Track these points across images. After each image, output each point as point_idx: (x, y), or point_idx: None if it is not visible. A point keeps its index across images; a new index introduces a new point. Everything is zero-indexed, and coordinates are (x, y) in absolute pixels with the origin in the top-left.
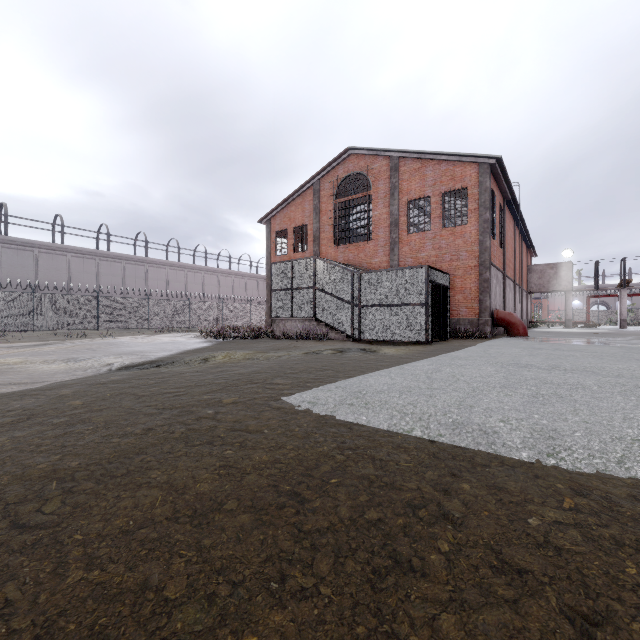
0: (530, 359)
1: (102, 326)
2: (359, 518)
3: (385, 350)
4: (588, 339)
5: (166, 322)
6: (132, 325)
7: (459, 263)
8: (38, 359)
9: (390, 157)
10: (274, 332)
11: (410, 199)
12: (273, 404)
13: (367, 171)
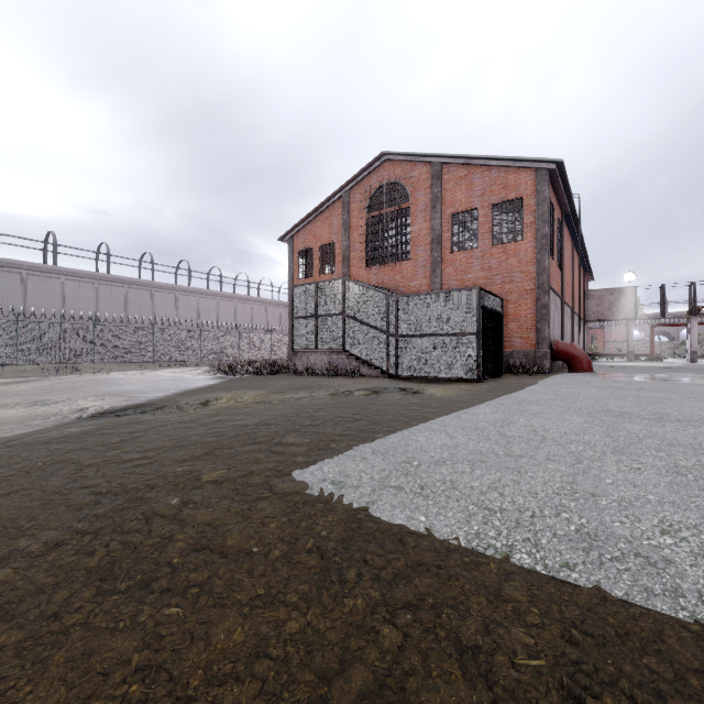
0: (619, 403)
1: (99, 359)
2: None
3: (430, 390)
4: (666, 375)
5: (174, 355)
6: (134, 358)
7: (512, 286)
8: None
9: (431, 163)
10: (296, 367)
11: (455, 212)
12: (277, 485)
13: (404, 180)
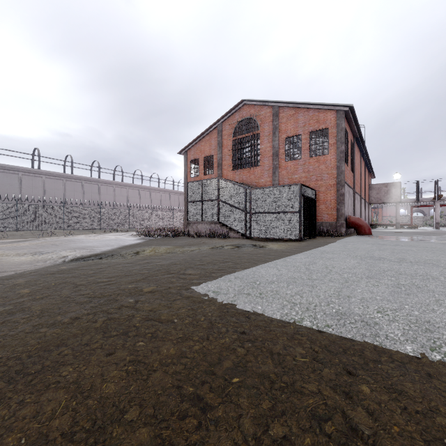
0: (380, 253)
1: (67, 227)
2: (264, 436)
3: (270, 246)
4: (416, 237)
5: (113, 224)
6: (88, 227)
7: (322, 182)
8: (12, 252)
9: (272, 106)
10: (189, 232)
11: (287, 136)
12: (184, 293)
13: (256, 116)
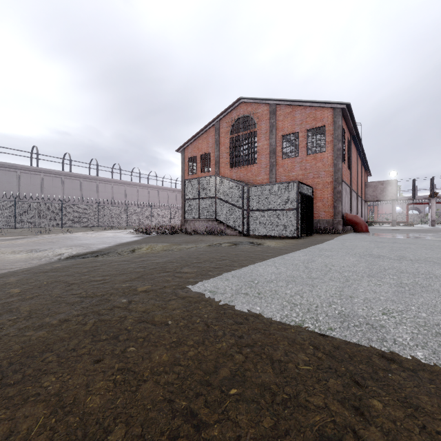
0: (379, 250)
1: (65, 225)
2: None
3: (268, 243)
4: (413, 234)
5: (111, 222)
6: (86, 224)
7: (319, 180)
8: (8, 250)
9: (269, 104)
10: (186, 229)
11: (284, 134)
12: (179, 293)
13: (253, 114)
